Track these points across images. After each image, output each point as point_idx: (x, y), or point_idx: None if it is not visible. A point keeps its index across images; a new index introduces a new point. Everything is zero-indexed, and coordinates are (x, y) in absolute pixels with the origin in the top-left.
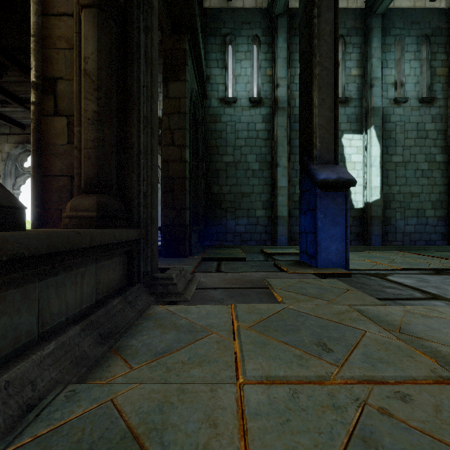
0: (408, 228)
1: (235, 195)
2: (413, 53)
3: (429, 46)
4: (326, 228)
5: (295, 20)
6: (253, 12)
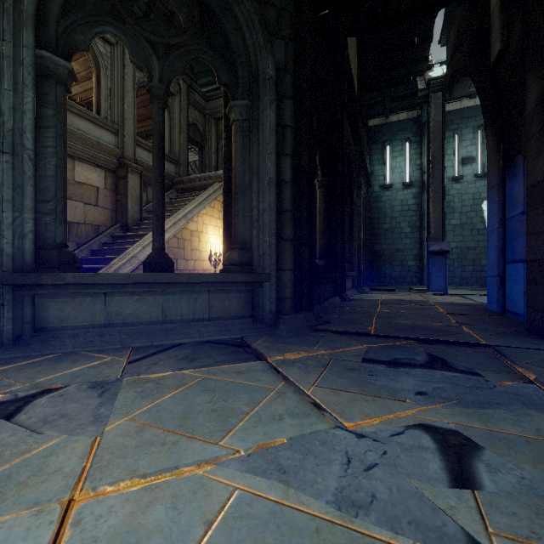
0: None
1: (391, 251)
2: None
3: None
4: (434, 273)
5: None
6: (405, 122)
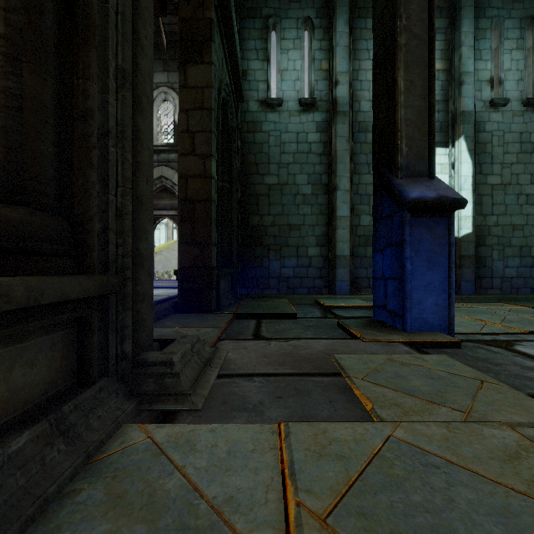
0: (508, 271)
1: (280, 227)
2: (514, 41)
3: None
4: (419, 273)
5: None
6: None
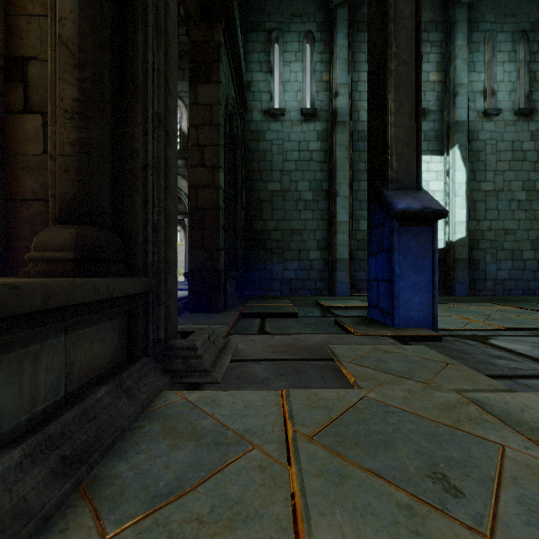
0: (500, 273)
1: (282, 232)
2: (507, 54)
3: (528, 44)
4: (406, 275)
5: (359, 11)
6: (305, 1)
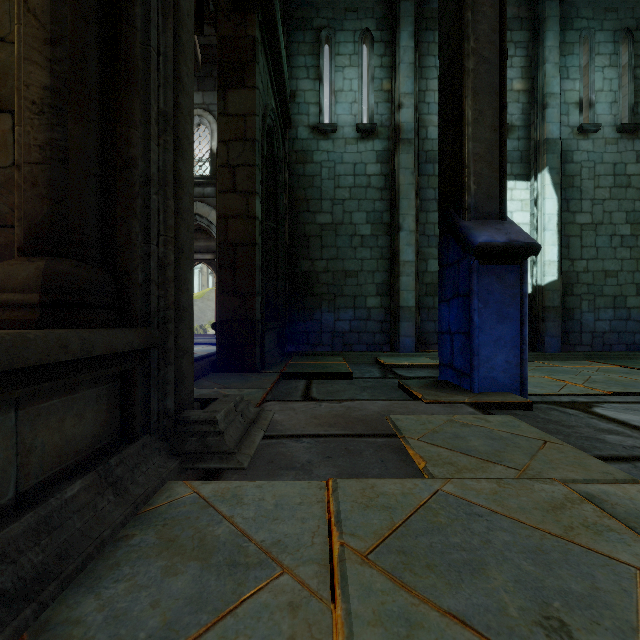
0: (600, 324)
1: (334, 274)
2: (607, 57)
3: (633, 45)
4: (488, 326)
5: (427, 5)
6: None
